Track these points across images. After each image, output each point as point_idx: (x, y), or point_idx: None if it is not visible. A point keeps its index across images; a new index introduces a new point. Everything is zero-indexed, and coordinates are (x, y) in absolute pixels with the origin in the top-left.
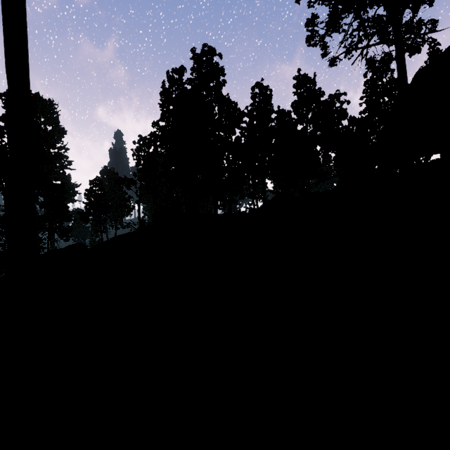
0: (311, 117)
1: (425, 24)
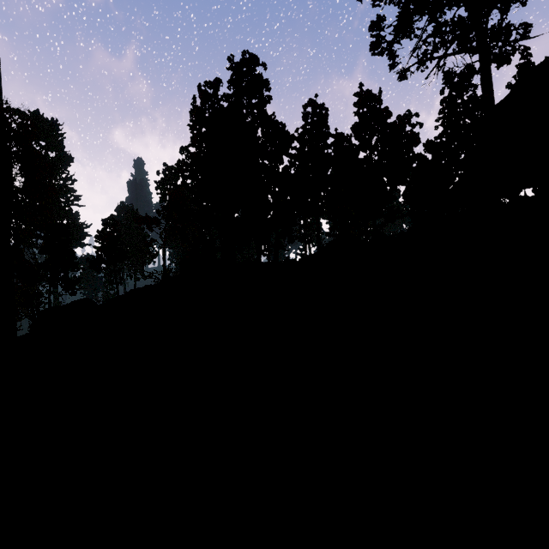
0: (375, 143)
1: (515, 29)
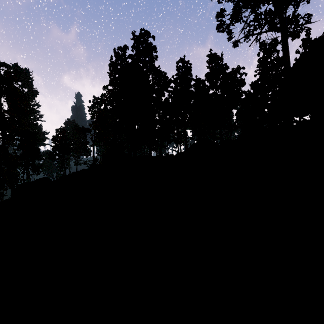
0: (219, 84)
1: (302, 17)
